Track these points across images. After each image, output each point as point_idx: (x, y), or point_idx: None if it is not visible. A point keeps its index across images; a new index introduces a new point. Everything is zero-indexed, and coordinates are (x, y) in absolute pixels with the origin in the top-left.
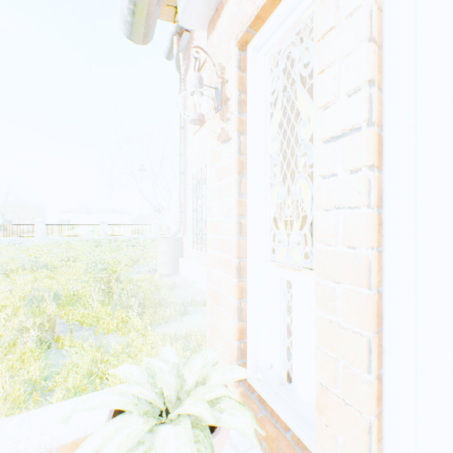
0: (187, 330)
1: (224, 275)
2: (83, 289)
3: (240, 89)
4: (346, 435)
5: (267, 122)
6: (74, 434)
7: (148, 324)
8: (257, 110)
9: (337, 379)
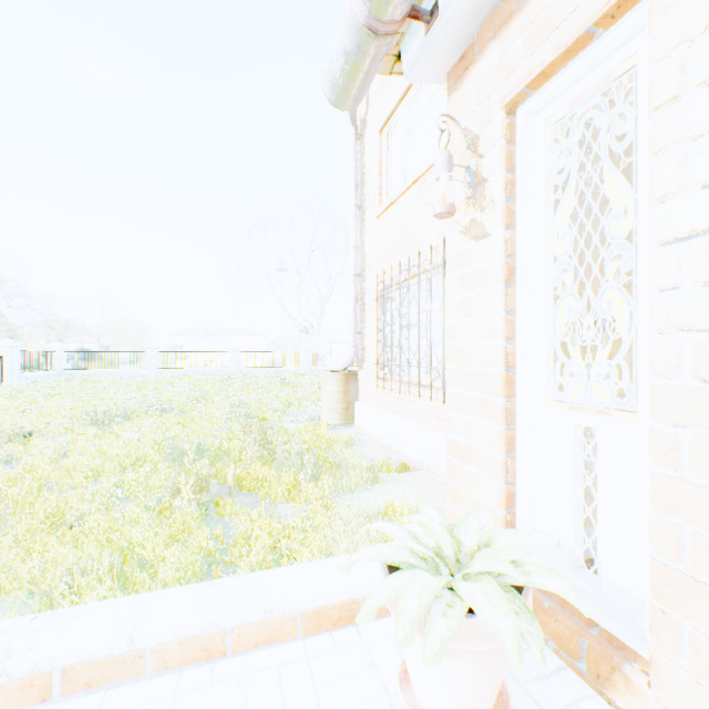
0: (384, 504)
1: (474, 421)
2: (230, 442)
3: (505, 168)
4: (699, 619)
5: (548, 212)
6: (317, 601)
7: (328, 492)
8: (532, 196)
9: (681, 550)
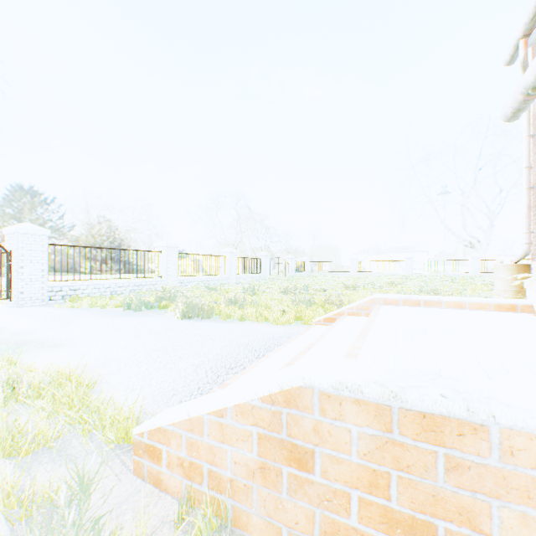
0: None
1: None
2: None
3: None
4: None
5: None
6: (498, 301)
7: None
8: None
9: None
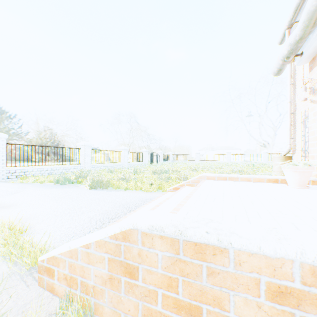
0: None
1: (315, 148)
2: None
3: None
4: None
5: None
6: (268, 177)
7: None
8: None
9: None
